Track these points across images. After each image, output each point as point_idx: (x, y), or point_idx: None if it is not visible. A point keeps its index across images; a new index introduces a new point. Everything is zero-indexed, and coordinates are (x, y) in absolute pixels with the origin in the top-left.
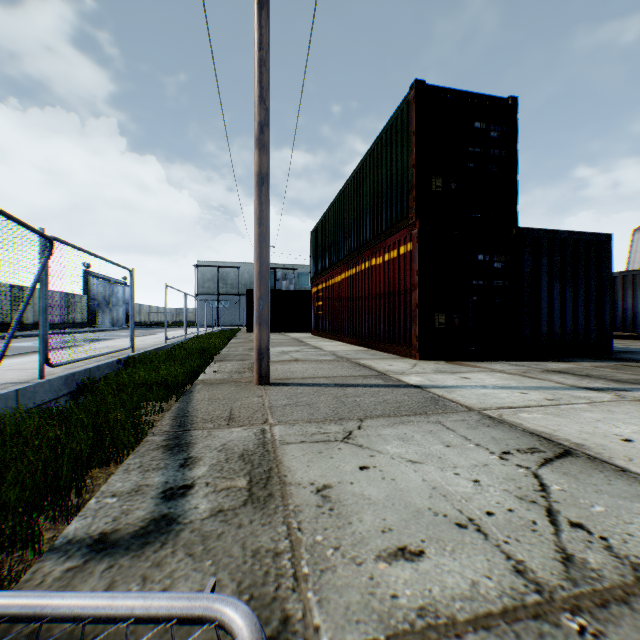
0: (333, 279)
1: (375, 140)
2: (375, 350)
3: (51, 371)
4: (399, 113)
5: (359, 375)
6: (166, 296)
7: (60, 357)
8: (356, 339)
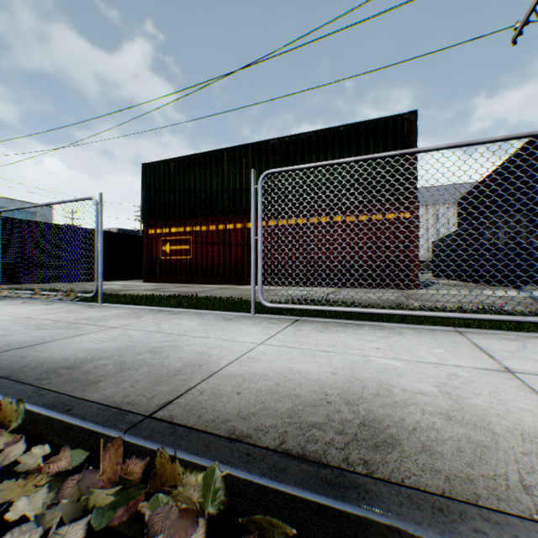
0: (229, 224)
1: (346, 125)
2: (346, 288)
3: (506, 338)
4: (390, 121)
5: (493, 297)
6: (102, 217)
7: (257, 340)
8: (299, 281)
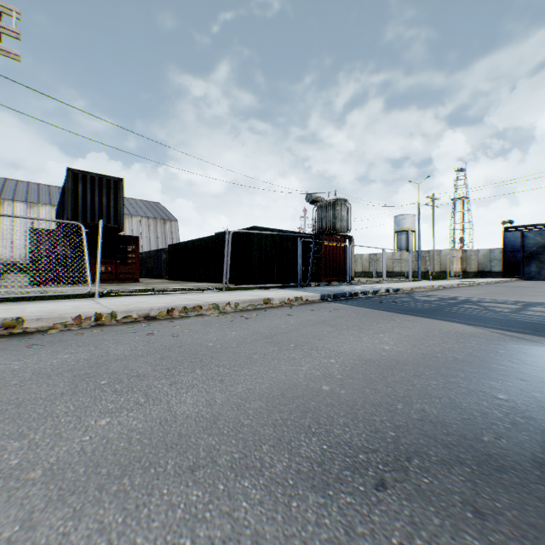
0: None
1: None
2: None
3: None
4: None
5: None
6: None
7: None
8: None
